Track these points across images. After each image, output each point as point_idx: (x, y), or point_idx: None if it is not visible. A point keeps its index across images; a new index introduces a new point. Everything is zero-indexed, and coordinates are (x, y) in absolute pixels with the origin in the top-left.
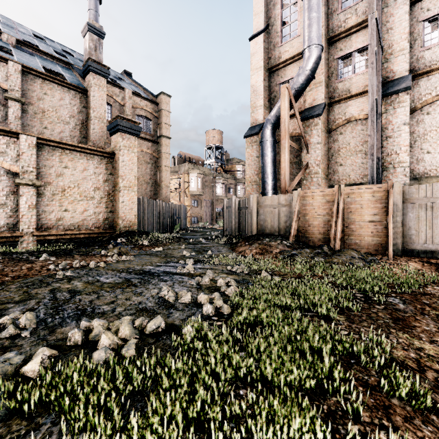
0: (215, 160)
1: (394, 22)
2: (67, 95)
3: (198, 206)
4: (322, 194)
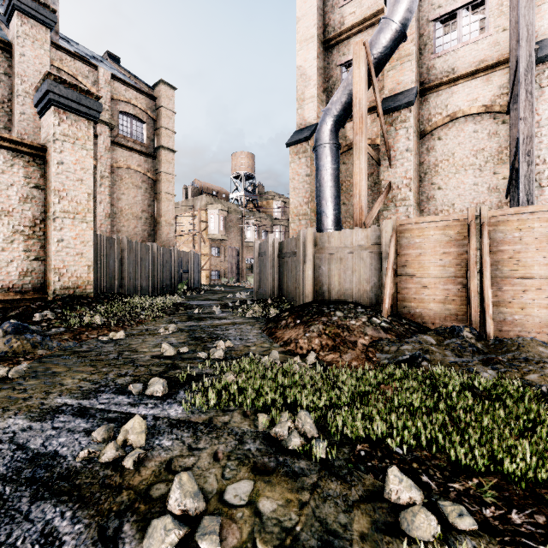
0: (245, 194)
1: None
2: None
3: (220, 256)
4: (440, 225)
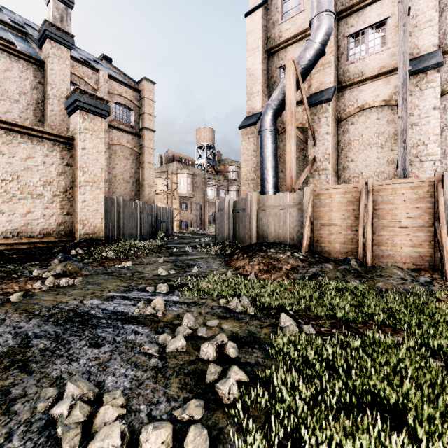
0: (207, 160)
1: None
2: (16, 66)
3: (188, 210)
4: (342, 191)
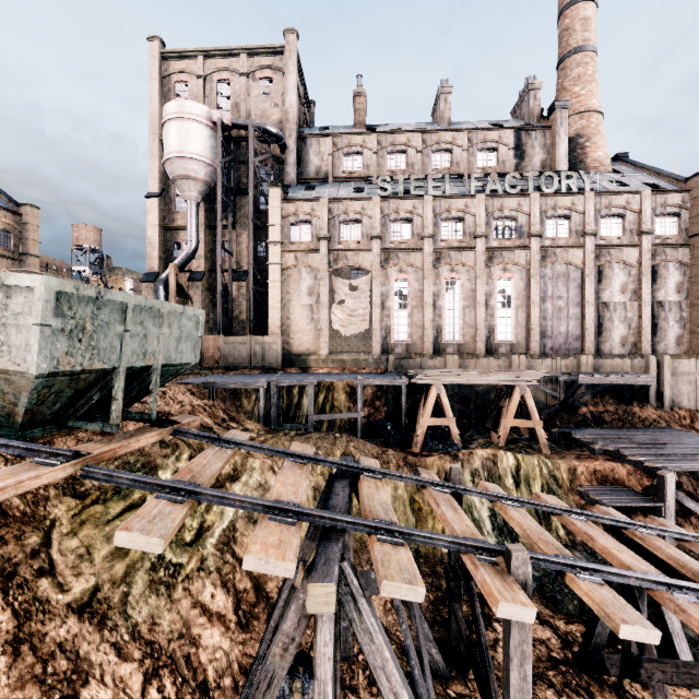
0: (91, 269)
1: (241, 238)
2: None
3: None
4: None
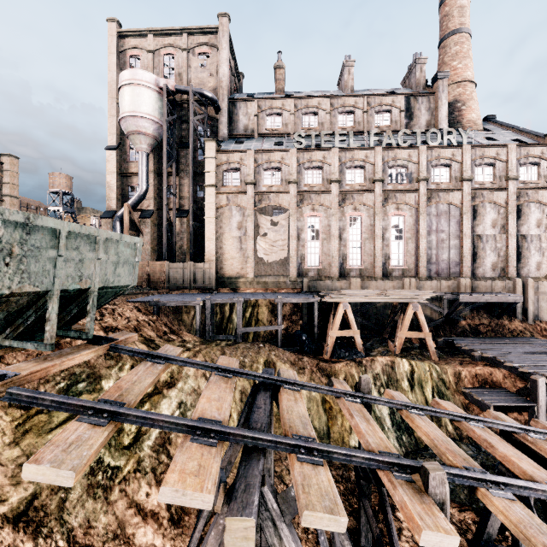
0: (63, 208)
1: (183, 183)
2: None
3: None
4: (142, 264)
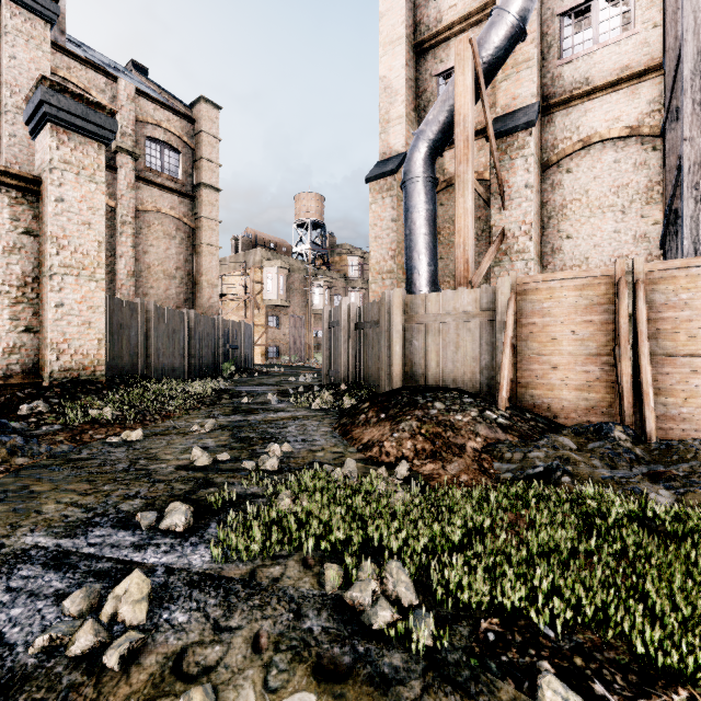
0: (311, 247)
1: None
2: None
3: (280, 327)
4: (577, 284)
